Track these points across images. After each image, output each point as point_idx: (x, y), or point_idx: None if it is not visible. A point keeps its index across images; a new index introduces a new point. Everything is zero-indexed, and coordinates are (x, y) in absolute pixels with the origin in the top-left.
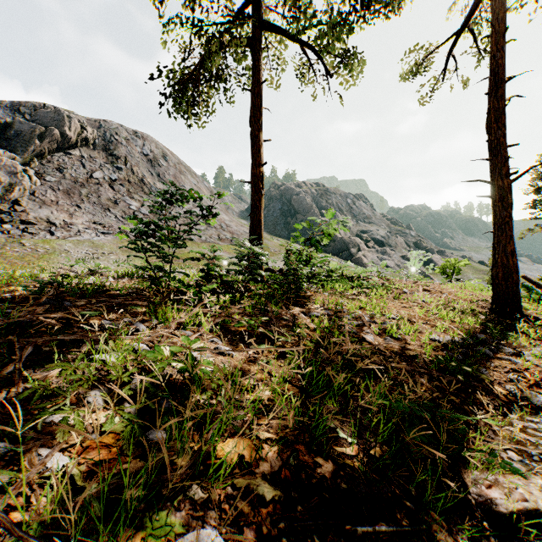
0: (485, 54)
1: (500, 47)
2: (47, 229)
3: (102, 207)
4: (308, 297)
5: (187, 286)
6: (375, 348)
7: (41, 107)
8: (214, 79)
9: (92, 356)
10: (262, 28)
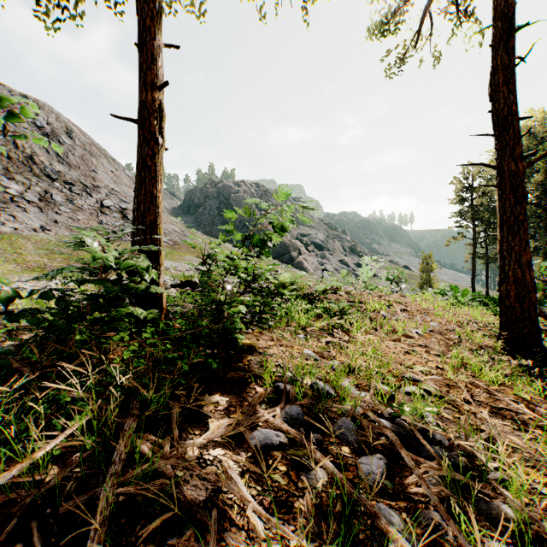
0: (465, 17)
1: None
2: None
3: None
4: (249, 348)
5: None
6: None
7: None
8: None
9: None
10: None
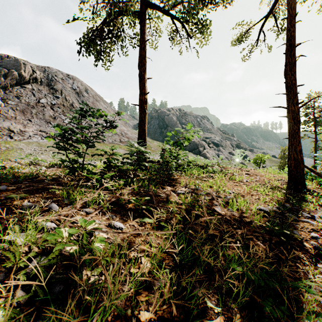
0: (282, 31)
1: (293, 25)
2: (8, 135)
3: (45, 121)
4: (176, 179)
5: (94, 174)
6: (223, 217)
7: (6, 57)
8: (115, 37)
9: (2, 238)
10: (146, 5)
